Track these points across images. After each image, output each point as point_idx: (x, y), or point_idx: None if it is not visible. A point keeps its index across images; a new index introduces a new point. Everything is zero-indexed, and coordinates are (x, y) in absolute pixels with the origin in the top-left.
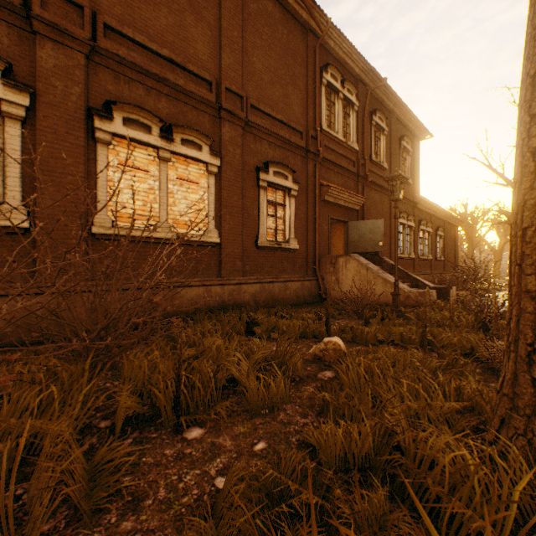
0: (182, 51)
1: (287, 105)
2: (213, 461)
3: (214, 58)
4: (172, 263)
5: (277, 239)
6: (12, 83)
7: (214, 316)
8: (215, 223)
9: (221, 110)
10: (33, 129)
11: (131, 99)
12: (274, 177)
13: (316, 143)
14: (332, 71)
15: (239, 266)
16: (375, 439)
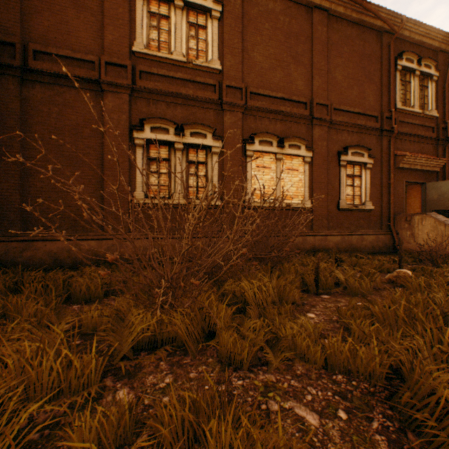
0: (288, 90)
1: (363, 99)
2: (338, 303)
3: (308, 85)
4: (302, 222)
5: (354, 203)
6: (216, 138)
7: (312, 254)
8: (308, 194)
9: (313, 119)
10: (221, 157)
11: (261, 128)
12: (351, 157)
13: (391, 122)
14: (406, 56)
15: (324, 223)
16: (423, 305)
